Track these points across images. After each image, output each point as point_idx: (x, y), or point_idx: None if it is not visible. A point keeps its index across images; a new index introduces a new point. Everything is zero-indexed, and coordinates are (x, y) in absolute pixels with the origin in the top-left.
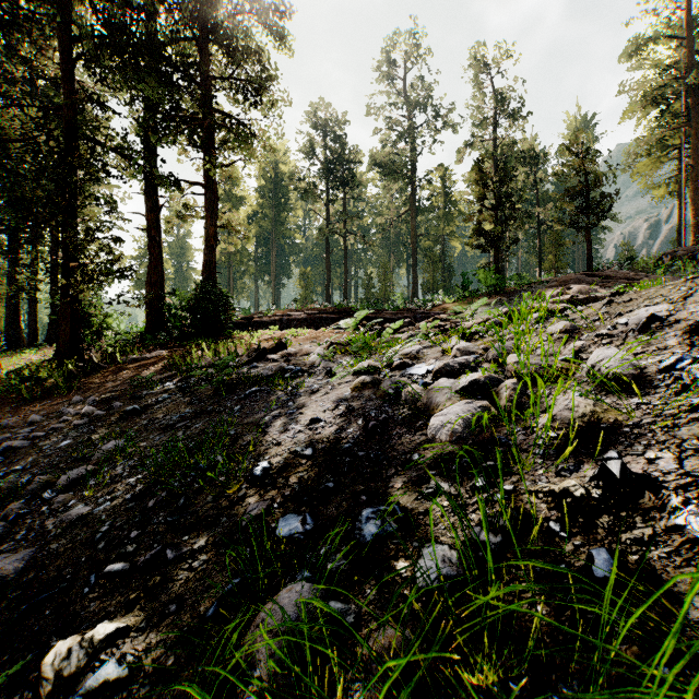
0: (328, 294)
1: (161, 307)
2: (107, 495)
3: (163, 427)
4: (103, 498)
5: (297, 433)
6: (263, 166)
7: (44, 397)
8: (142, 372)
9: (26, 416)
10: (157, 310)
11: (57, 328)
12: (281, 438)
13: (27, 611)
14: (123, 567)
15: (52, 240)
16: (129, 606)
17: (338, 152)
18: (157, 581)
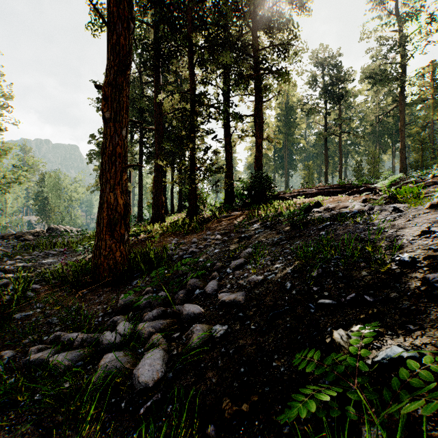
0: (326, 177)
1: (232, 189)
2: (268, 271)
3: (271, 244)
4: (266, 273)
5: (411, 240)
6: (279, 101)
7: (191, 232)
8: (233, 222)
9: (189, 240)
10: (230, 191)
11: (181, 204)
12: (395, 244)
13: (273, 316)
14: (332, 302)
15: (179, 161)
16: (364, 321)
17: (333, 77)
18: (375, 311)
